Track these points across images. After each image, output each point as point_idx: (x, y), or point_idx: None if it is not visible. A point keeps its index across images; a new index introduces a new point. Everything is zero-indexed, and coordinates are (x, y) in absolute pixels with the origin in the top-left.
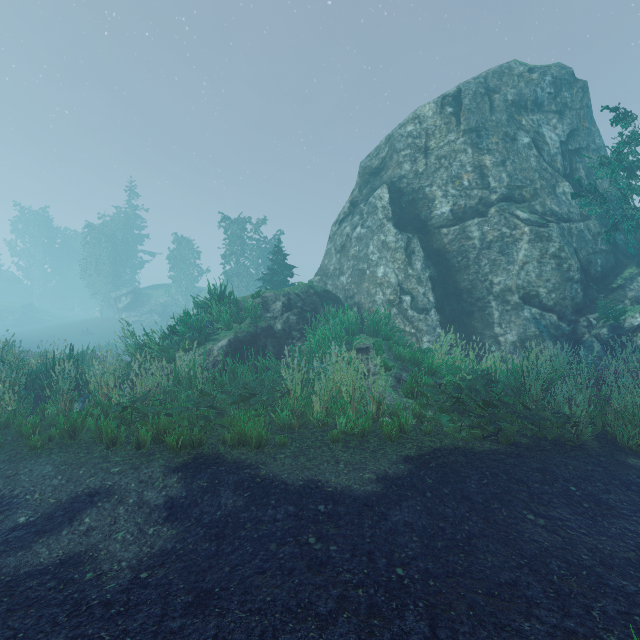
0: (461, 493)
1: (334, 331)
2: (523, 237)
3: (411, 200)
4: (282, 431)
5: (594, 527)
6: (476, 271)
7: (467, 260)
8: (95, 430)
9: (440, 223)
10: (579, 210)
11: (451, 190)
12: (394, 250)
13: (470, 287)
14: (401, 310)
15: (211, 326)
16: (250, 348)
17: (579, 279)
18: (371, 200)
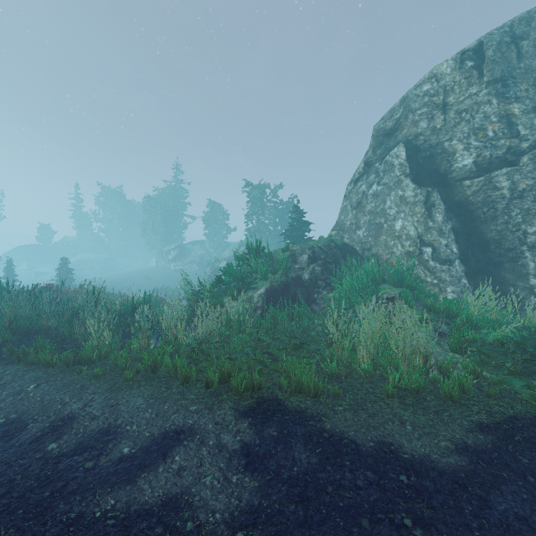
0: None
1: (361, 281)
2: None
3: (428, 156)
4: (330, 379)
5: None
6: (505, 221)
7: (494, 211)
8: (171, 367)
9: (462, 175)
10: None
11: (474, 142)
12: (413, 204)
13: (498, 238)
14: (421, 261)
15: (250, 276)
16: (283, 296)
17: None
18: (387, 159)
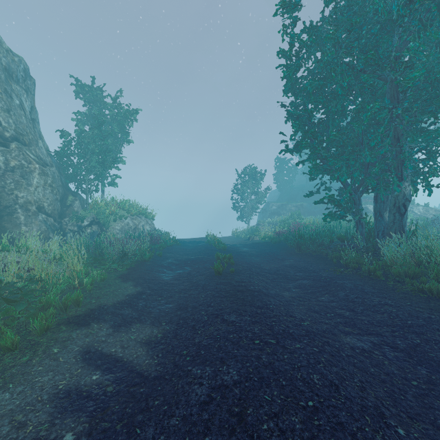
0: (150, 279)
1: None
2: (36, 170)
3: None
4: None
5: (168, 274)
6: (3, 186)
7: None
8: None
9: None
10: (49, 160)
11: None
12: None
13: None
14: None
15: None
16: None
17: (60, 200)
18: None
